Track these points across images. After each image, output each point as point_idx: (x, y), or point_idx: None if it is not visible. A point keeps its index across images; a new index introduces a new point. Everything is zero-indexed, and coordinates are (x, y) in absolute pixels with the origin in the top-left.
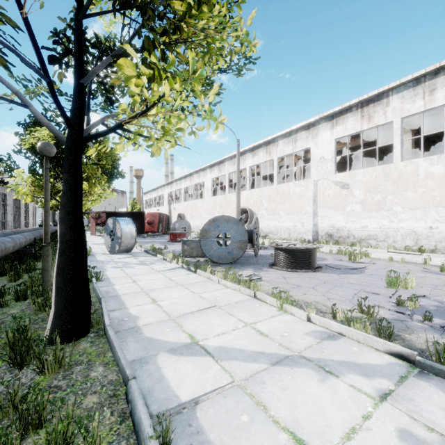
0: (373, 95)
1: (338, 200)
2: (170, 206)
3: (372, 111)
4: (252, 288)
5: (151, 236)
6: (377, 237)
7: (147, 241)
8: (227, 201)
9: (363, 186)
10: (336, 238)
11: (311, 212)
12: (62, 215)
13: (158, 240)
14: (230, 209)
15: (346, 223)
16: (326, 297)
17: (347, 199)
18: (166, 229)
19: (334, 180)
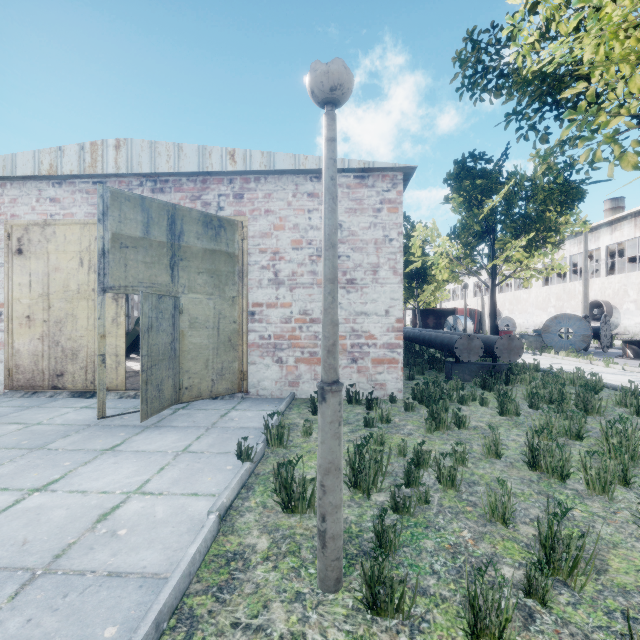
0: None
1: None
2: (482, 301)
3: None
4: (588, 360)
5: None
6: None
7: None
8: (568, 292)
9: None
10: None
11: None
12: (490, 317)
13: None
14: (573, 302)
15: None
16: None
17: None
18: (478, 328)
19: None
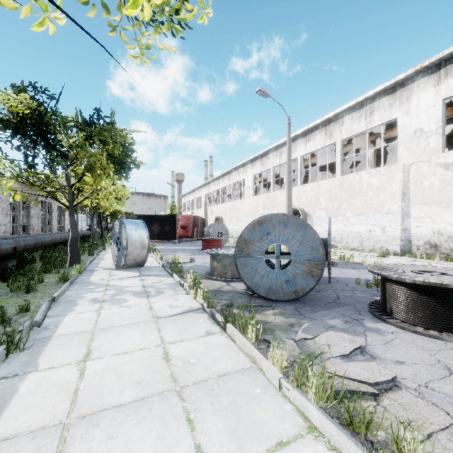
0: None
1: (449, 192)
2: (205, 208)
3: None
4: None
5: (184, 242)
6: None
7: (175, 249)
8: (272, 201)
9: None
10: (445, 250)
11: (397, 211)
12: None
13: (189, 247)
14: (276, 210)
15: None
16: None
17: None
18: (201, 234)
19: (442, 162)
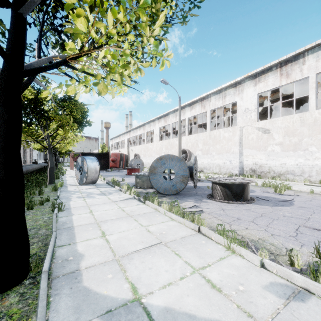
0: (290, 56)
1: (260, 142)
2: (128, 148)
3: (290, 69)
4: (196, 223)
5: (114, 171)
6: (294, 172)
7: (110, 174)
8: (171, 144)
9: (282, 131)
10: (258, 172)
11: (237, 152)
12: None
13: (118, 173)
14: (173, 150)
15: (267, 161)
16: (269, 232)
17: (268, 142)
18: (125, 165)
19: (257, 126)
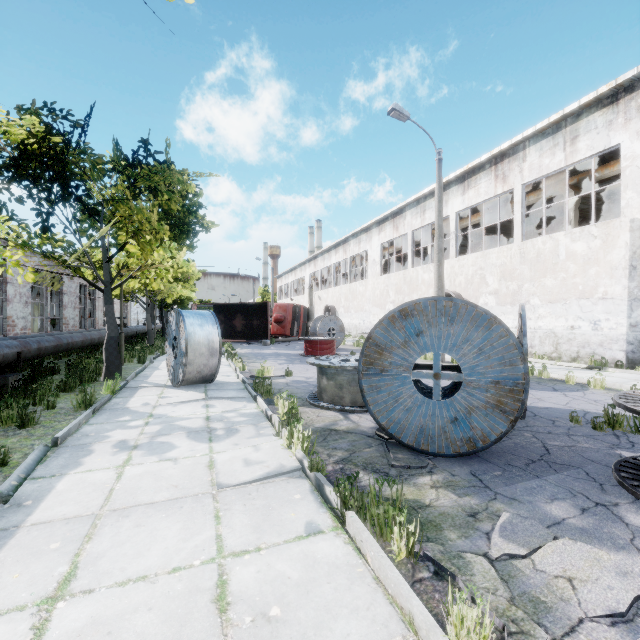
0: None
1: None
2: (310, 294)
3: None
4: None
5: (279, 343)
6: None
7: (265, 353)
8: (410, 282)
9: None
10: None
11: (621, 296)
12: None
13: (286, 351)
14: (416, 296)
15: None
16: None
17: None
18: (305, 331)
19: None
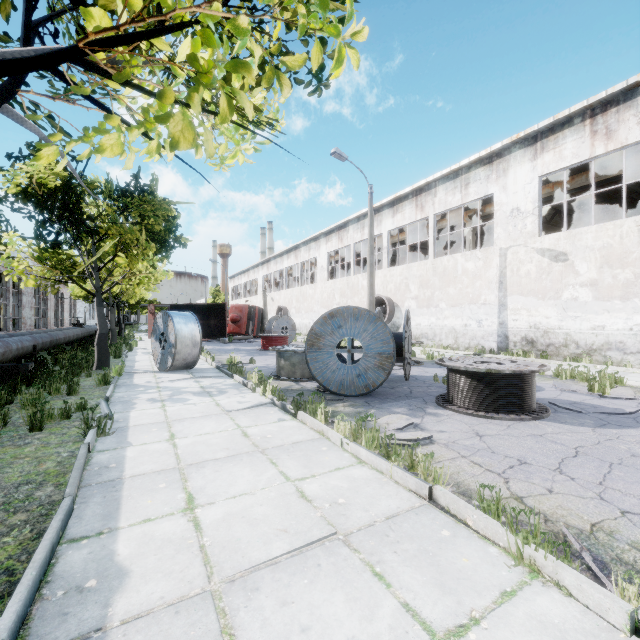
0: (616, 91)
1: (545, 281)
2: (264, 296)
3: (614, 121)
4: (421, 475)
5: (236, 341)
6: (624, 346)
7: (226, 349)
8: (352, 287)
9: (595, 256)
10: (541, 346)
11: (494, 302)
12: None
13: (244, 347)
14: (357, 299)
15: (562, 321)
16: (613, 506)
17: (563, 280)
18: (259, 330)
19: (539, 247)
